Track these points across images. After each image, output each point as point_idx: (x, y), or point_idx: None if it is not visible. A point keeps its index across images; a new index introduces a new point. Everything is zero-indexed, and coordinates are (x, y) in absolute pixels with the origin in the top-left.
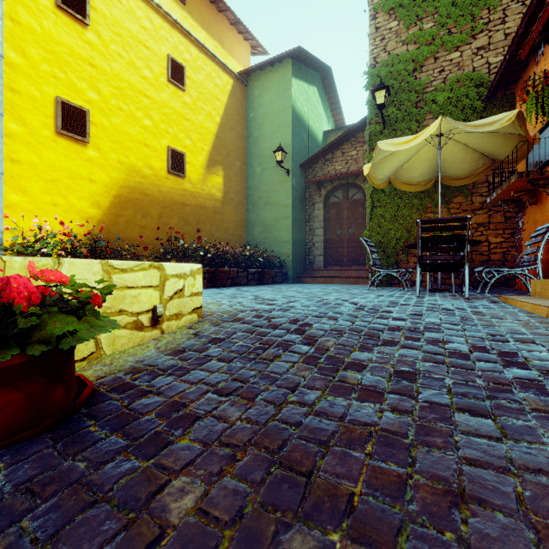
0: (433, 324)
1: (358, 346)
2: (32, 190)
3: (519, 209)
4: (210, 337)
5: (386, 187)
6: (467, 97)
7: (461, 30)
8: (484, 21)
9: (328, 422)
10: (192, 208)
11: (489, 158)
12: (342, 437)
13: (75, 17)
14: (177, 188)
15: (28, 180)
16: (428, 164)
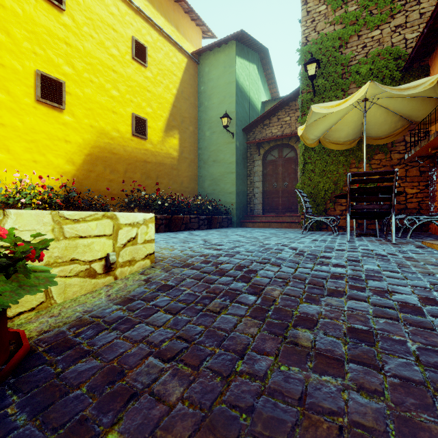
0: (373, 272)
1: (304, 296)
2: (15, 149)
3: (434, 164)
4: (160, 284)
5: (316, 146)
6: (386, 68)
7: (381, 11)
8: (401, 2)
9: (286, 407)
10: (153, 165)
11: (407, 120)
12: (306, 436)
13: (53, 3)
14: (140, 148)
15: (12, 141)
16: (353, 126)
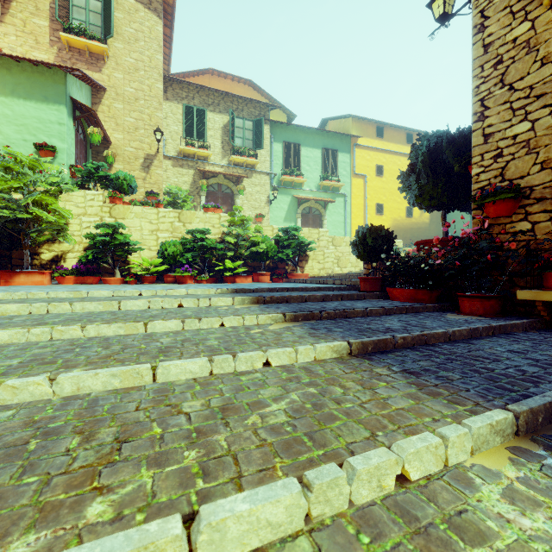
0: None
1: None
2: None
3: None
4: None
5: None
6: None
7: None
8: None
9: None
10: (415, 230)
11: None
12: None
13: (380, 176)
14: (409, 222)
15: None
16: None
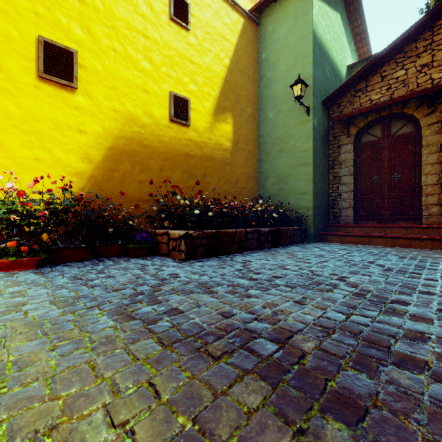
0: None
1: None
2: (9, 143)
3: None
4: None
5: None
6: None
7: None
8: None
9: None
10: (198, 160)
11: None
12: None
13: None
14: (180, 138)
15: (4, 132)
16: None
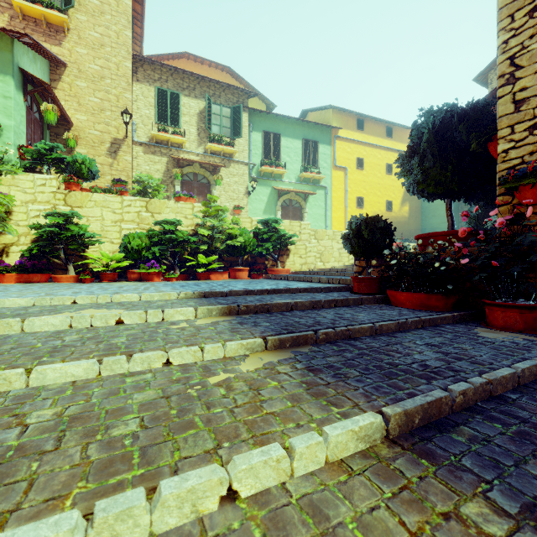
0: None
1: None
2: None
3: None
4: None
5: None
6: None
7: None
8: None
9: None
10: (395, 224)
11: None
12: None
13: (360, 169)
14: (389, 216)
15: None
16: None
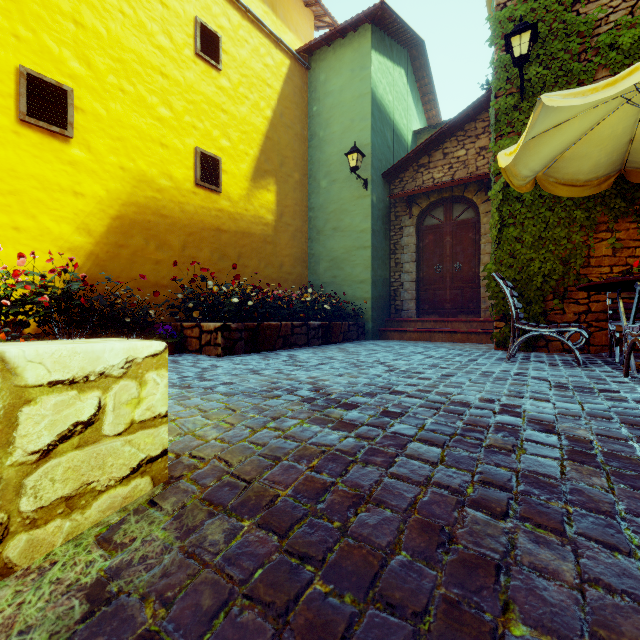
0: None
1: None
2: None
3: None
4: (128, 633)
5: (525, 193)
6: None
7: None
8: None
9: None
10: (231, 236)
11: None
12: None
13: None
14: (209, 207)
15: None
16: (611, 146)
